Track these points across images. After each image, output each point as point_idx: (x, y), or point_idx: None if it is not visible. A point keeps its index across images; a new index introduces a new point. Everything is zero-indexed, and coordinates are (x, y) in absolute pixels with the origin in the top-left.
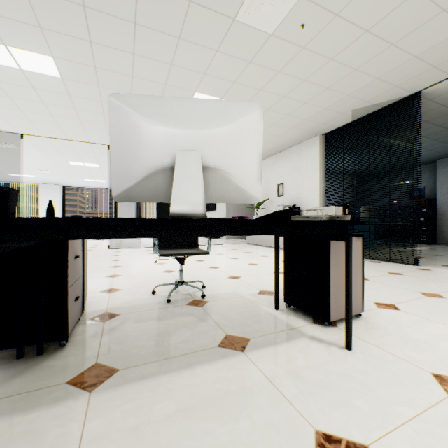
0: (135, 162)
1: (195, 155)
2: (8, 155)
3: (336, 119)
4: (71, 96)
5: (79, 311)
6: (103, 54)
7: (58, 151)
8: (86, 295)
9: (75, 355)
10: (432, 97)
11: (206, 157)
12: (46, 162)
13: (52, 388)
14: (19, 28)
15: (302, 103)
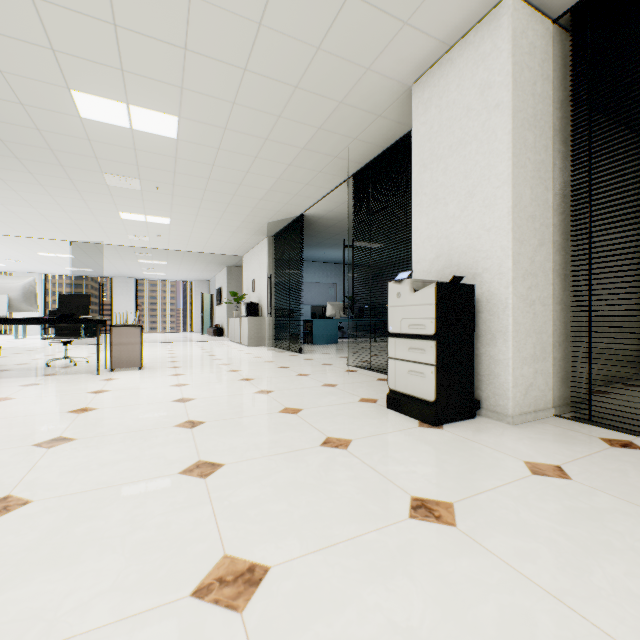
0: None
1: (7, 296)
2: None
3: (265, 227)
4: (15, 213)
5: None
6: (28, 195)
7: (21, 245)
8: None
9: None
10: (320, 217)
11: (12, 297)
12: (13, 253)
13: None
14: None
15: (218, 218)
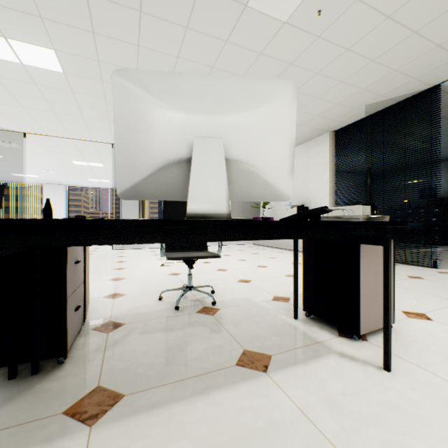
0: (144, 151)
1: (216, 142)
2: (11, 154)
3: (348, 115)
4: (74, 93)
5: (80, 321)
6: (107, 46)
7: (61, 150)
8: (88, 301)
9: (75, 376)
10: None
11: (229, 146)
12: (50, 162)
13: (45, 420)
14: (18, 18)
15: (313, 98)
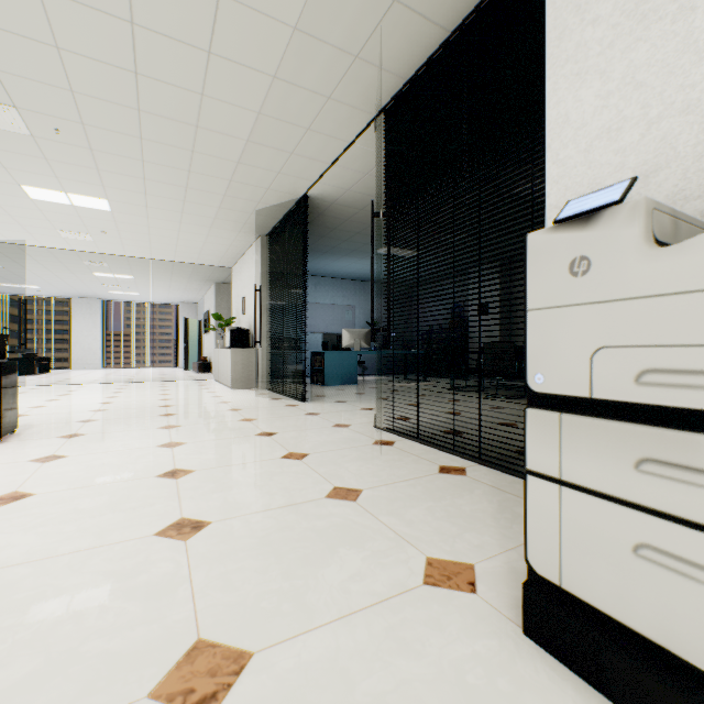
0: None
1: None
2: None
3: (254, 219)
4: None
5: None
6: None
7: None
8: None
9: None
10: (333, 201)
11: None
12: None
13: None
14: None
15: (181, 201)
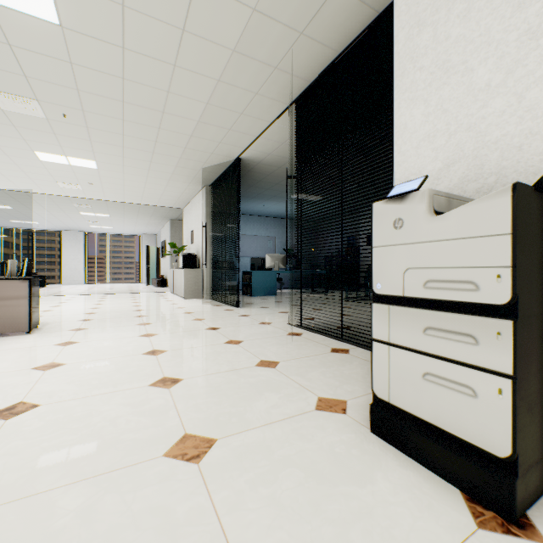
0: None
1: None
2: None
3: (201, 174)
4: None
5: None
6: None
7: None
8: None
9: None
10: (259, 161)
11: None
12: None
13: None
14: None
15: (148, 162)
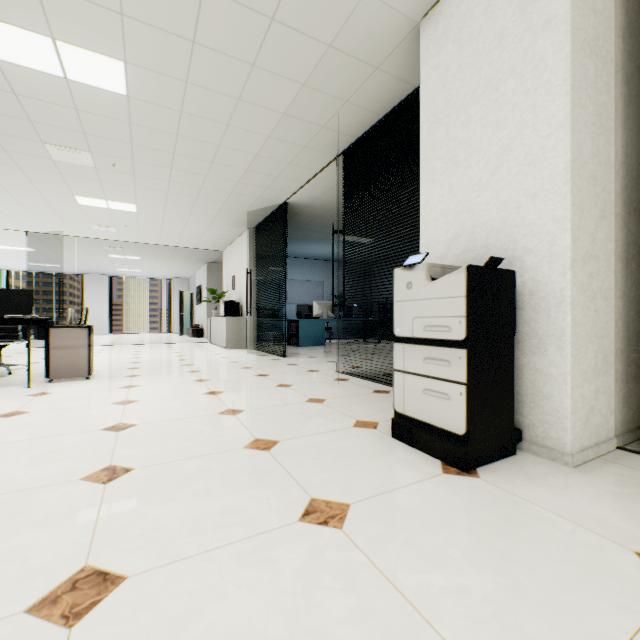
0: None
1: None
2: None
3: (245, 217)
4: None
5: None
6: None
7: None
8: None
9: None
10: (306, 205)
11: None
12: None
13: None
14: None
15: (191, 205)
